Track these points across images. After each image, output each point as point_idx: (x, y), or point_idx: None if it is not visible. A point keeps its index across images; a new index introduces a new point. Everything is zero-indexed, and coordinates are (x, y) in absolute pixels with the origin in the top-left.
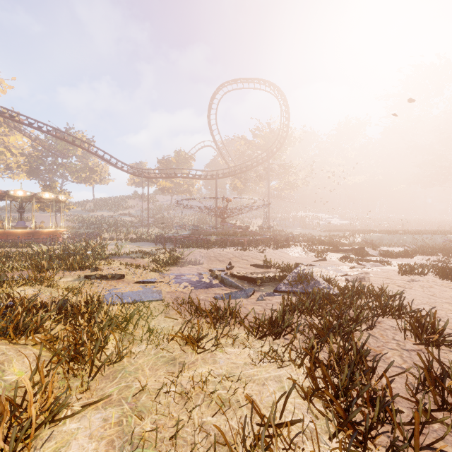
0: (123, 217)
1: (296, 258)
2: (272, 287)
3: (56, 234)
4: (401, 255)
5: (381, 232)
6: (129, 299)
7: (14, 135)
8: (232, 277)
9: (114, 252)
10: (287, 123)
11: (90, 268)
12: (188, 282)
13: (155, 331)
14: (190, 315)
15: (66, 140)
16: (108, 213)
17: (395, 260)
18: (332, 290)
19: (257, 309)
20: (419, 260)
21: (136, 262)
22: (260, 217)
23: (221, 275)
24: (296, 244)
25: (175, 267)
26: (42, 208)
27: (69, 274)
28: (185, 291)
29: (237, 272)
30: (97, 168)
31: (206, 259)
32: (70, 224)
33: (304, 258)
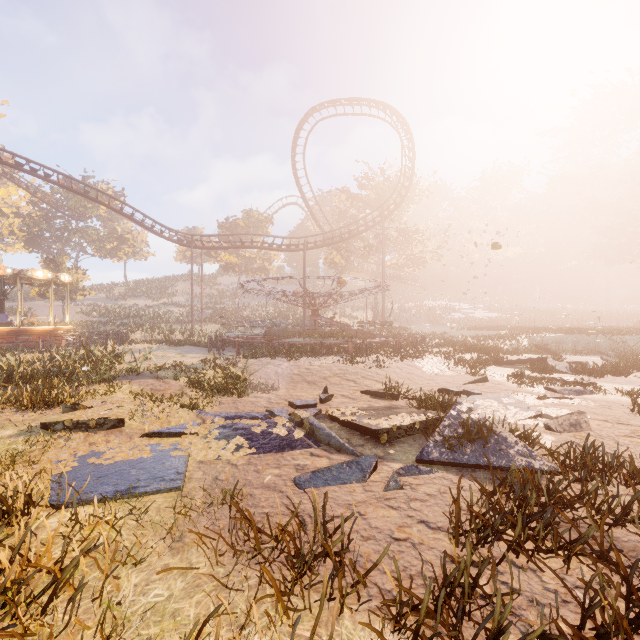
0: (168, 307)
1: (436, 376)
2: (411, 446)
3: (55, 334)
4: (609, 371)
5: (556, 330)
6: (109, 488)
7: (6, 186)
8: (331, 421)
9: (130, 367)
10: (412, 166)
11: (62, 406)
12: (244, 435)
13: (122, 625)
14: (231, 550)
15: (75, 191)
16: (145, 302)
17: (603, 380)
18: (540, 461)
19: (390, 522)
20: (639, 379)
21: (162, 387)
22: (370, 307)
23: (309, 421)
24: (430, 350)
25: (230, 396)
26: (42, 294)
27: (16, 418)
28: (235, 459)
29: (340, 412)
30: (129, 235)
31: (285, 379)
32: (86, 319)
33: (448, 377)
